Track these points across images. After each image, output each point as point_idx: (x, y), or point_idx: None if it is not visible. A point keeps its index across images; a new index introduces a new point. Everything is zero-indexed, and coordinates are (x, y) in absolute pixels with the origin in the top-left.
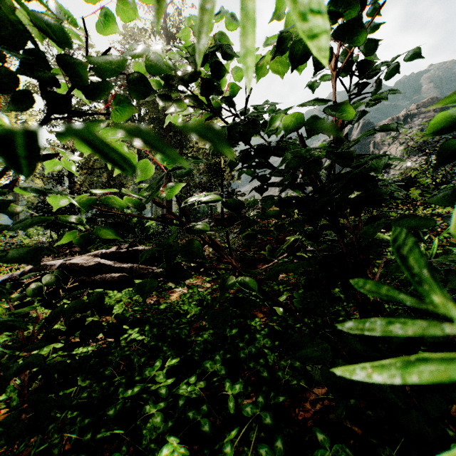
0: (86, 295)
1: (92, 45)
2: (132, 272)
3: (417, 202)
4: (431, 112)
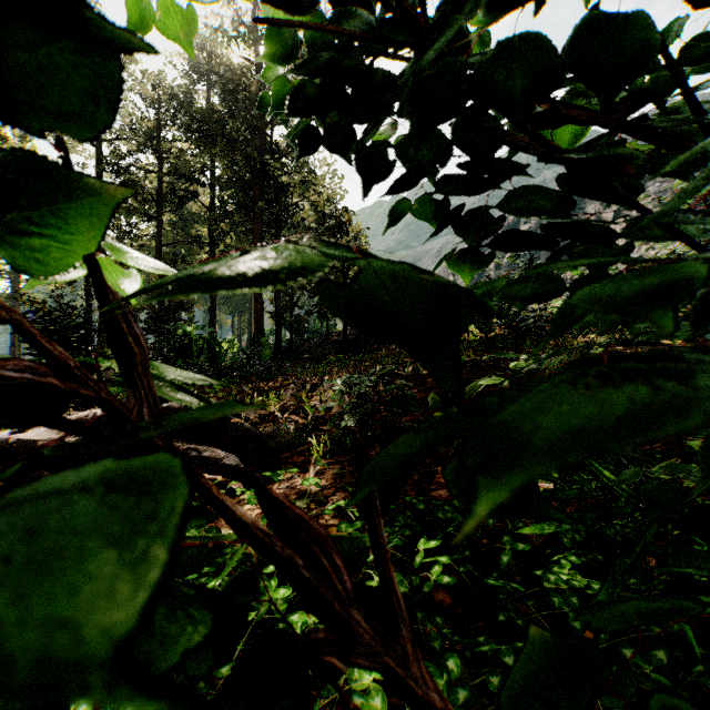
0: None
1: (136, 61)
2: None
3: (679, 314)
4: None
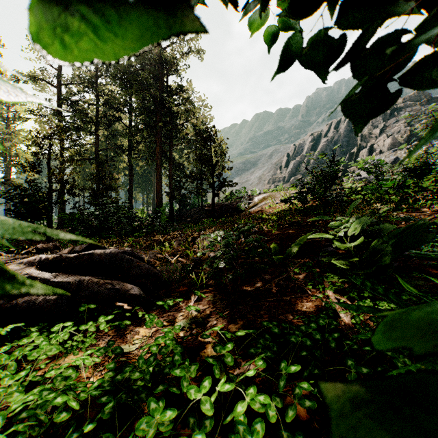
0: (4, 328)
1: None
2: (81, 290)
3: (428, 192)
4: (417, 106)
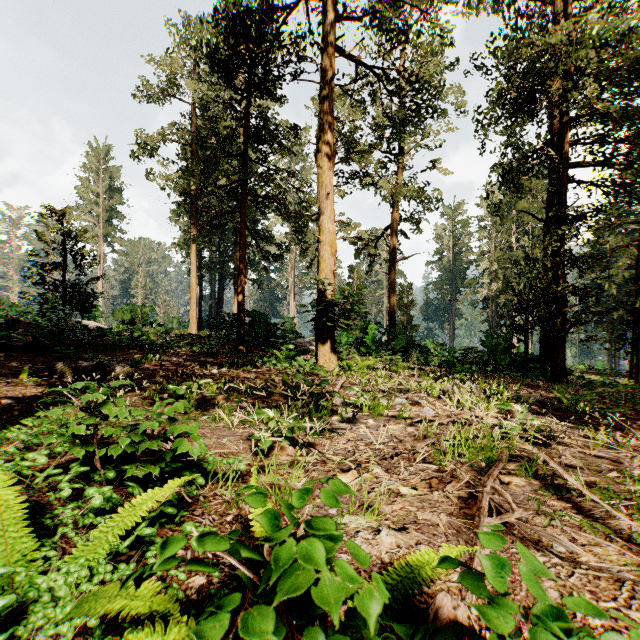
0: None
1: None
2: None
3: None
4: None
